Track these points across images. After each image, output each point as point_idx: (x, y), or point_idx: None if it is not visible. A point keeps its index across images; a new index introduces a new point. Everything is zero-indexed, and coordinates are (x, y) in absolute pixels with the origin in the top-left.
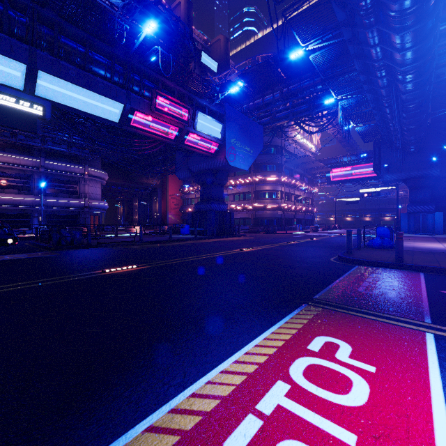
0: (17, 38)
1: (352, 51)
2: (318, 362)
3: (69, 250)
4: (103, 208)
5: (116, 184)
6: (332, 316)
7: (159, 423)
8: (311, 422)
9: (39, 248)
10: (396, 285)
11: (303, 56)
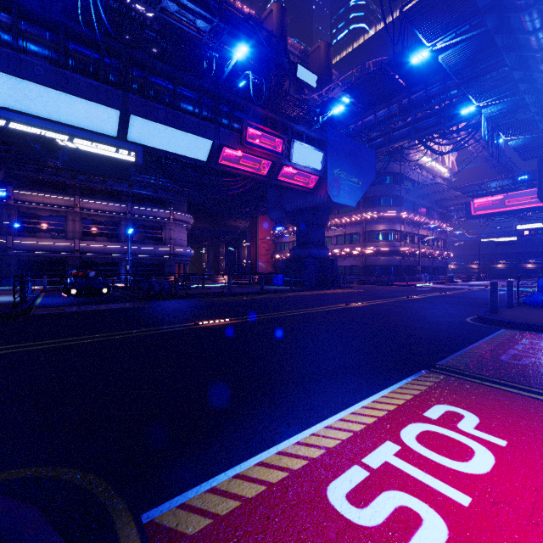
0: (112, 85)
1: (500, 43)
2: (435, 429)
3: (158, 301)
4: (188, 255)
5: (201, 228)
6: (458, 385)
7: (269, 460)
8: (421, 480)
9: (130, 298)
10: None
11: (430, 54)
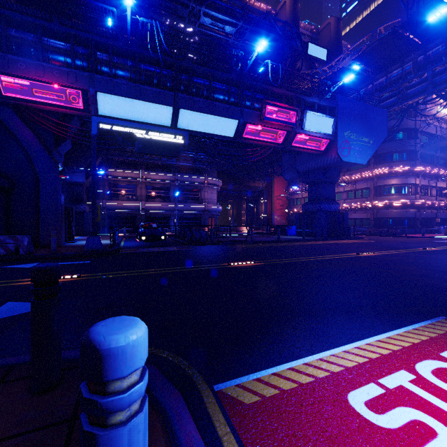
0: (167, 89)
1: None
2: None
3: (198, 246)
4: (218, 211)
5: (227, 189)
6: None
7: (298, 368)
8: (437, 405)
9: (178, 243)
10: None
11: None
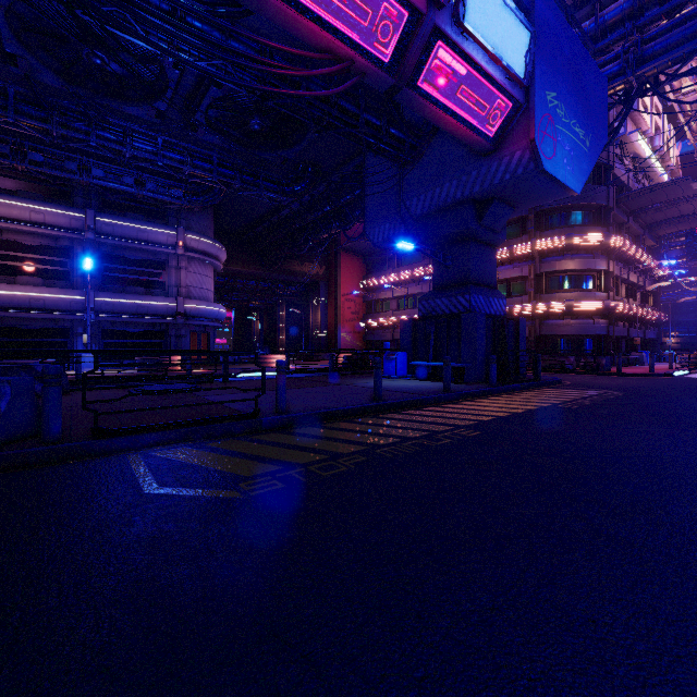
0: None
1: None
2: None
3: None
4: (215, 318)
5: (245, 275)
6: None
7: None
8: None
9: None
10: None
11: None
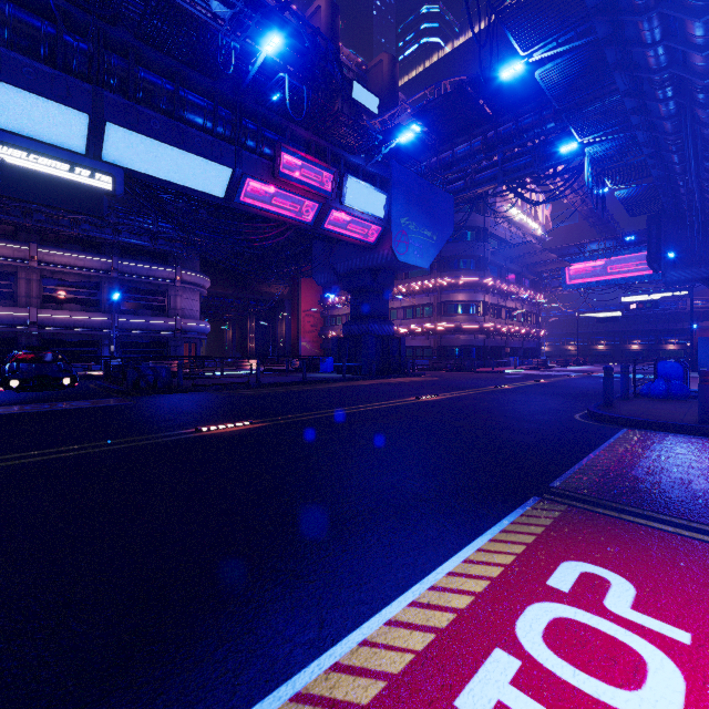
0: (77, 76)
1: (611, 58)
2: (572, 614)
3: (150, 396)
4: (203, 332)
5: (222, 294)
6: (588, 523)
7: None
8: None
9: (108, 392)
10: (706, 466)
11: (522, 75)
